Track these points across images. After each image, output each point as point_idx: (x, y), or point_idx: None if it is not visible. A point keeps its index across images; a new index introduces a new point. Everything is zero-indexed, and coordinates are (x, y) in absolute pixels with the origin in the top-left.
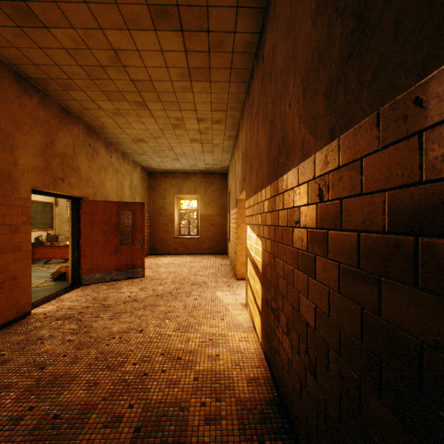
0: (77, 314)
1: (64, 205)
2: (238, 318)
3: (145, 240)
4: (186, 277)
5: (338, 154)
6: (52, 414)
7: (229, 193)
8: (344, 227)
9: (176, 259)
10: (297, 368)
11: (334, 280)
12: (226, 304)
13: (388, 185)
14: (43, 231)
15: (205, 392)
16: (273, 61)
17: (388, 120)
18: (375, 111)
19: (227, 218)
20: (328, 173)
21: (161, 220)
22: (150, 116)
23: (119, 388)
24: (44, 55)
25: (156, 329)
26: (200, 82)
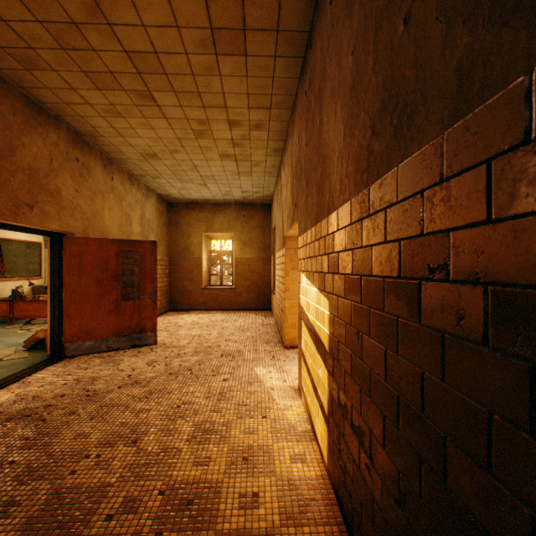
0: (42, 409)
1: None
2: (288, 415)
3: (163, 292)
4: (214, 344)
5: None
6: None
7: (274, 231)
8: None
9: (204, 316)
10: None
11: None
12: (270, 389)
13: None
14: (27, 280)
15: None
16: None
17: None
18: None
19: (271, 263)
20: None
21: (184, 265)
22: (161, 117)
23: None
24: None
25: (159, 438)
26: (231, 57)
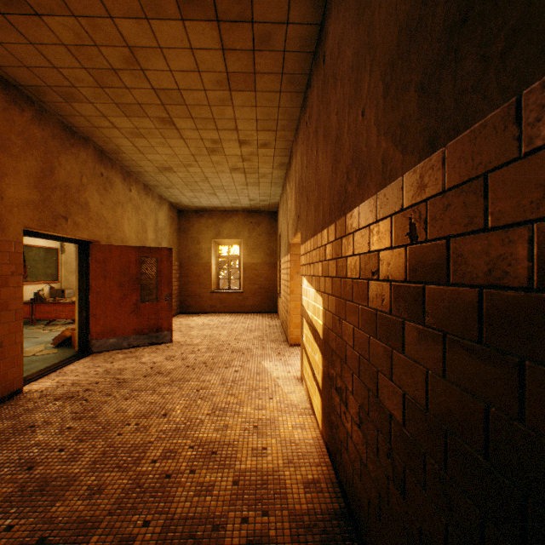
0: (82, 392)
1: (73, 251)
2: (291, 397)
3: (174, 295)
4: (225, 343)
5: (442, 171)
6: (37, 536)
7: (280, 237)
8: (453, 280)
9: (213, 319)
10: (375, 476)
11: (436, 358)
12: (276, 378)
13: (540, 213)
14: (45, 284)
15: (247, 501)
16: (339, 57)
17: (540, 107)
18: (513, 96)
19: (277, 268)
20: (425, 201)
21: (194, 270)
22: (179, 138)
23: (132, 497)
24: (37, 54)
25: (184, 413)
26: (243, 92)
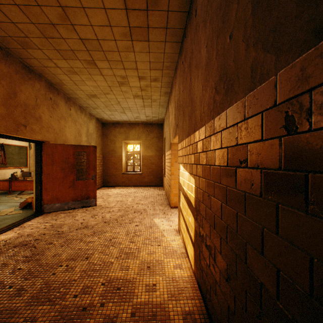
0: (33, 241)
1: None
2: (172, 244)
3: (99, 175)
4: (130, 206)
5: None
6: None
7: (165, 139)
8: None
9: (123, 190)
10: None
11: None
12: (162, 230)
13: None
14: (19, 168)
15: None
16: (208, 4)
17: None
18: None
19: (163, 159)
20: (309, 92)
21: (112, 160)
22: (100, 74)
23: None
24: None
25: (100, 256)
26: (140, 42)
